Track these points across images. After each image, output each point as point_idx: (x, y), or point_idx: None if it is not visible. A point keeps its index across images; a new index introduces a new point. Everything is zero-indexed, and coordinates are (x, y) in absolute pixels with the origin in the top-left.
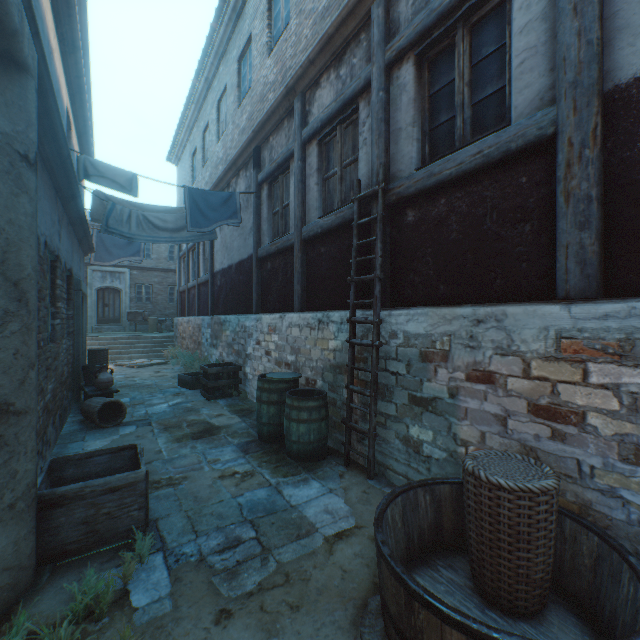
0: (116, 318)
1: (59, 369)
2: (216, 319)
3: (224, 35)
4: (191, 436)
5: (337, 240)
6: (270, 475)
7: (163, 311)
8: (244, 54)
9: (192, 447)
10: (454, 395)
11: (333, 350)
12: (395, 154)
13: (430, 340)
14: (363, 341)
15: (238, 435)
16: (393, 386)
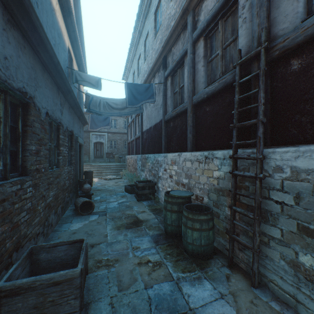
0: (101, 156)
1: (61, 183)
2: (143, 156)
3: (147, 2)
4: (125, 226)
5: (219, 100)
6: (172, 269)
7: (121, 152)
8: (157, 8)
9: (124, 235)
10: None
11: (217, 178)
12: (276, 17)
13: None
14: (245, 173)
15: (152, 228)
16: (277, 213)
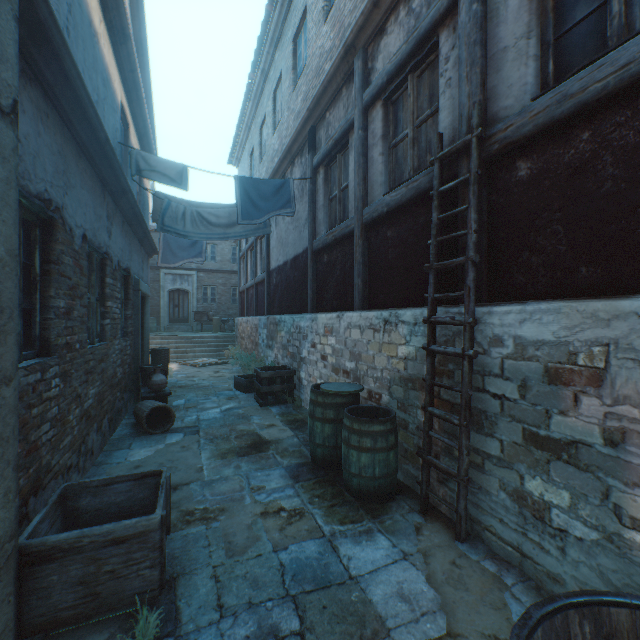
0: (185, 318)
1: (108, 371)
2: (271, 319)
3: (279, 17)
4: (237, 451)
5: (408, 219)
6: (323, 519)
7: (226, 311)
8: (299, 32)
9: (236, 466)
10: (616, 442)
11: (403, 358)
12: (496, 86)
13: (565, 351)
14: (448, 349)
15: (288, 454)
16: (496, 414)
